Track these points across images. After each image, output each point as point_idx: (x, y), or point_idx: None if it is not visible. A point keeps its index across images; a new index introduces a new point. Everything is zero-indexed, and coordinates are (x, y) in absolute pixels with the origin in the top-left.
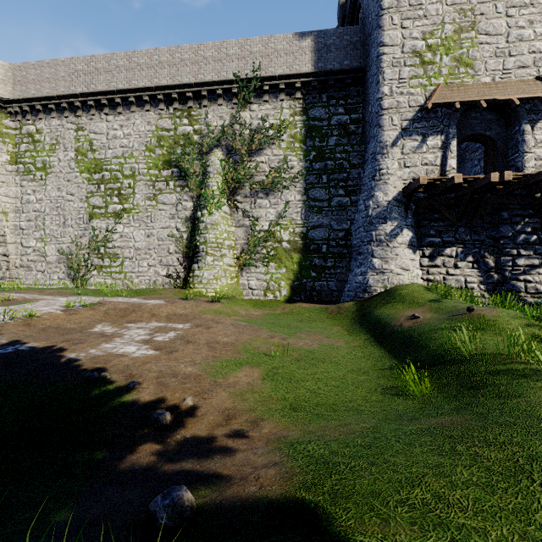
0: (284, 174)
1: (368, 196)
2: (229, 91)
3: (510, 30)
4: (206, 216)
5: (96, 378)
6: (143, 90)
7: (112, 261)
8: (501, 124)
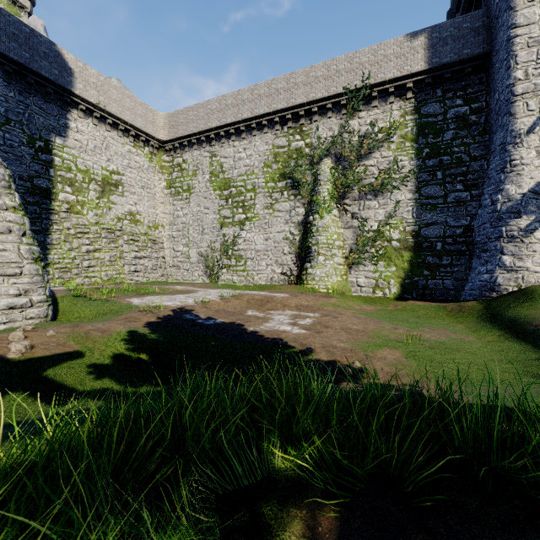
0: (394, 174)
1: (496, 189)
2: (338, 104)
3: None
4: (317, 220)
5: (280, 343)
6: (263, 116)
7: (237, 261)
8: None
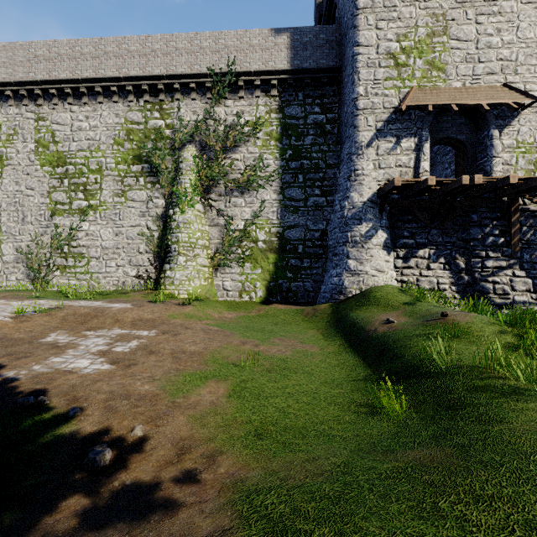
0: (260, 172)
1: (344, 196)
2: (203, 85)
3: (479, 36)
4: (178, 214)
5: (31, 403)
6: (111, 80)
7: (76, 261)
8: (471, 129)
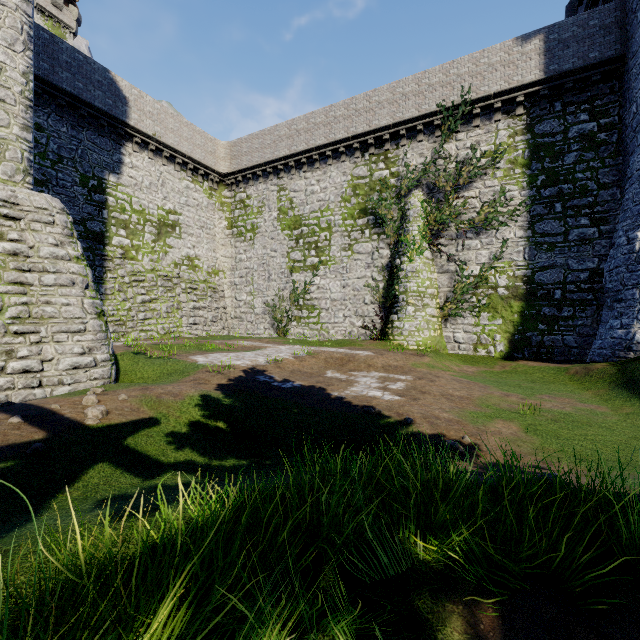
0: (501, 207)
1: (633, 225)
2: (431, 124)
3: None
4: (406, 263)
5: (373, 412)
6: (340, 142)
7: (309, 312)
8: None
